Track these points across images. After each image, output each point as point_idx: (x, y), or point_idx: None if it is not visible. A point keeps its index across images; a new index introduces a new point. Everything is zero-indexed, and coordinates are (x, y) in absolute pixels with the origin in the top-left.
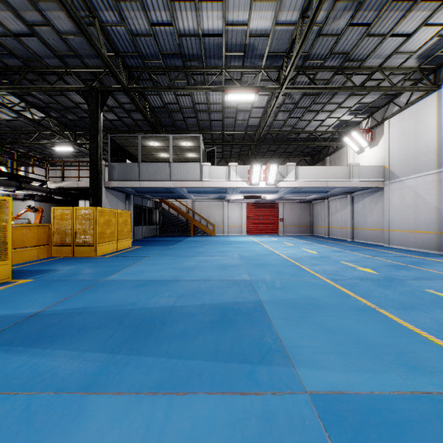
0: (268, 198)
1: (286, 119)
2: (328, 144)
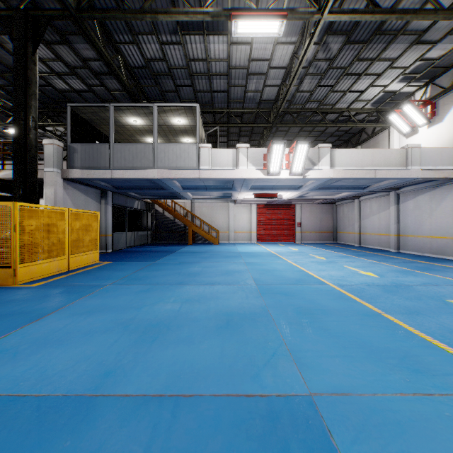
0: (285, 197)
1: (314, 88)
2: (365, 126)
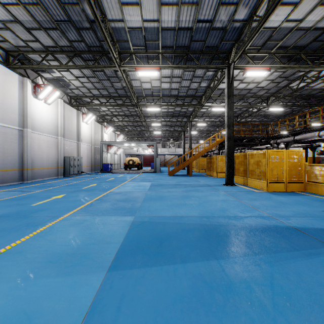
0: None
1: None
2: None
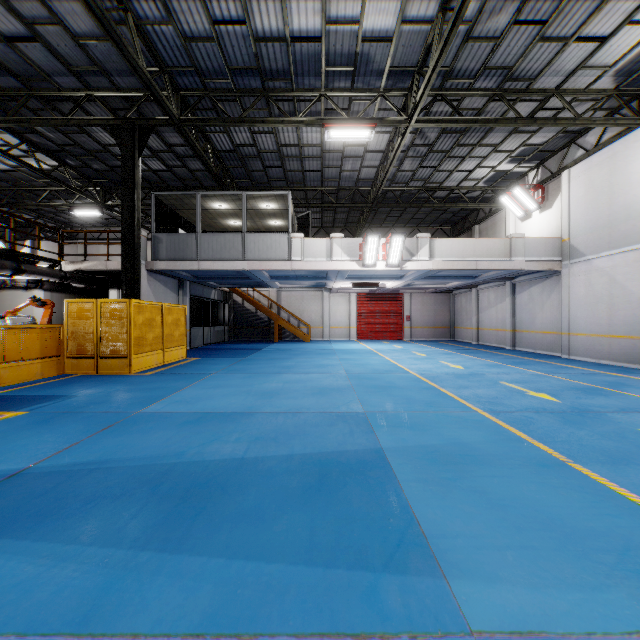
0: (388, 286)
1: (416, 169)
2: (477, 206)
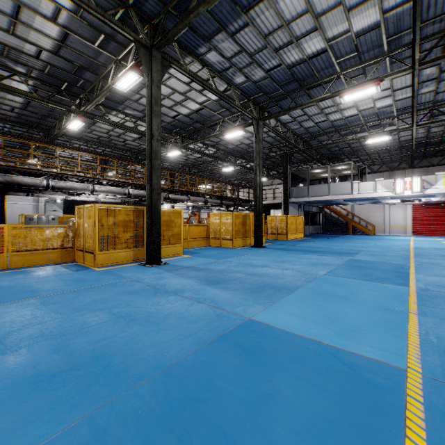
0: (432, 200)
1: (442, 130)
2: None
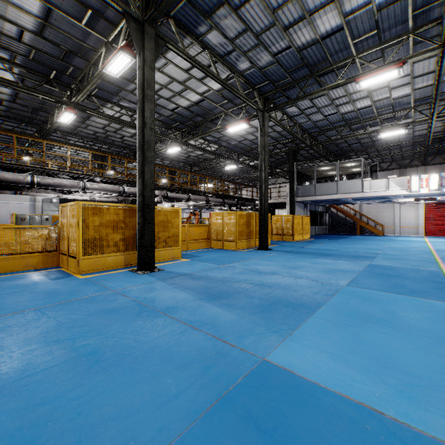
0: None
1: None
2: None
